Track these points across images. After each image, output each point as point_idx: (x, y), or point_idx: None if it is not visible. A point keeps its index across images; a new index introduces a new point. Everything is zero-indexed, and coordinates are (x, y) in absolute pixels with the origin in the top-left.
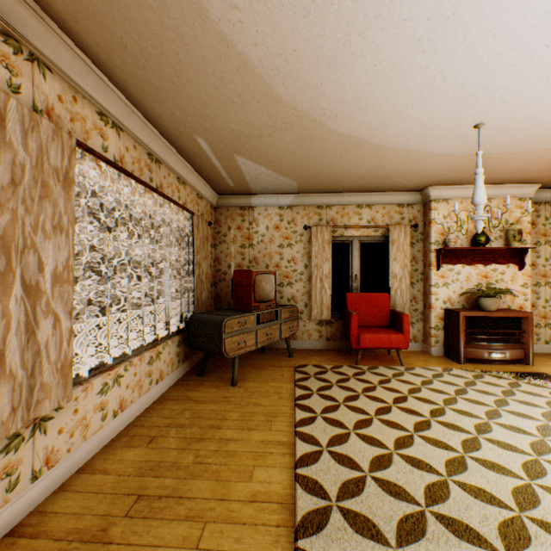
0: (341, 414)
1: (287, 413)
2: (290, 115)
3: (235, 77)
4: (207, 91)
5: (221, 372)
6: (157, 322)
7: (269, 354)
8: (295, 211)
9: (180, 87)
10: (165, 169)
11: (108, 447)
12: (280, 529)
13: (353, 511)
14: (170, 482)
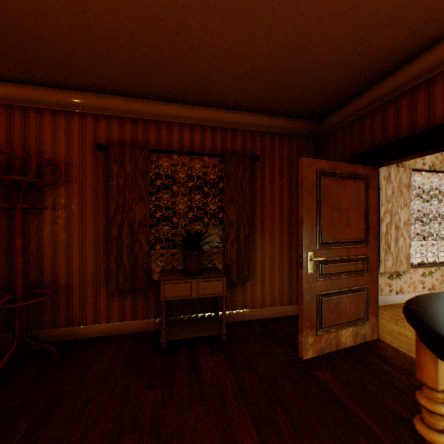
0: None
1: None
2: None
3: None
4: None
5: None
6: None
7: None
8: None
9: None
10: None
11: None
12: None
13: None
14: None
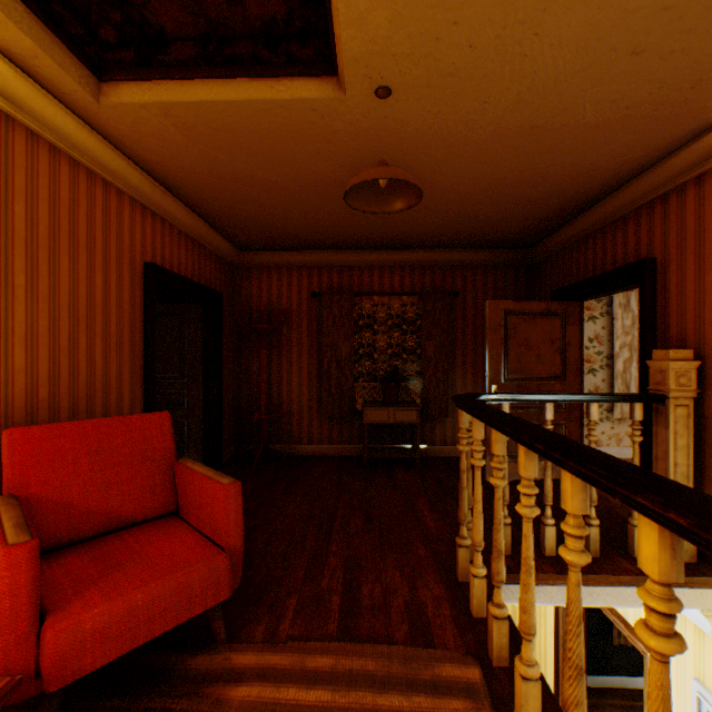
0: None
1: None
2: None
3: None
4: None
5: None
6: None
7: None
8: None
9: None
10: None
11: None
12: None
13: None
14: None
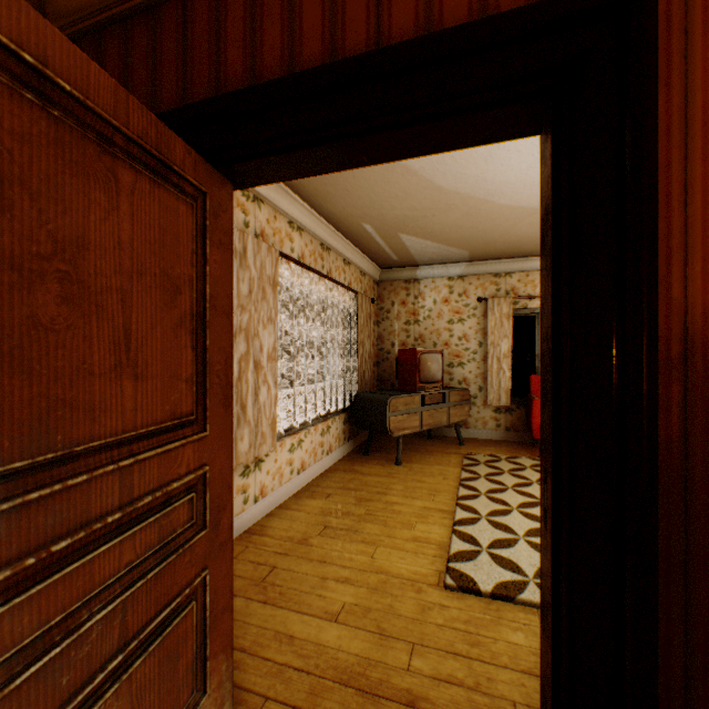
0: (507, 496)
1: (450, 490)
2: (453, 199)
3: (399, 180)
4: (375, 192)
5: (385, 453)
6: (309, 408)
7: (436, 441)
8: (467, 281)
9: (352, 192)
10: (333, 254)
11: (295, 496)
12: (435, 558)
13: (500, 556)
14: (347, 522)
